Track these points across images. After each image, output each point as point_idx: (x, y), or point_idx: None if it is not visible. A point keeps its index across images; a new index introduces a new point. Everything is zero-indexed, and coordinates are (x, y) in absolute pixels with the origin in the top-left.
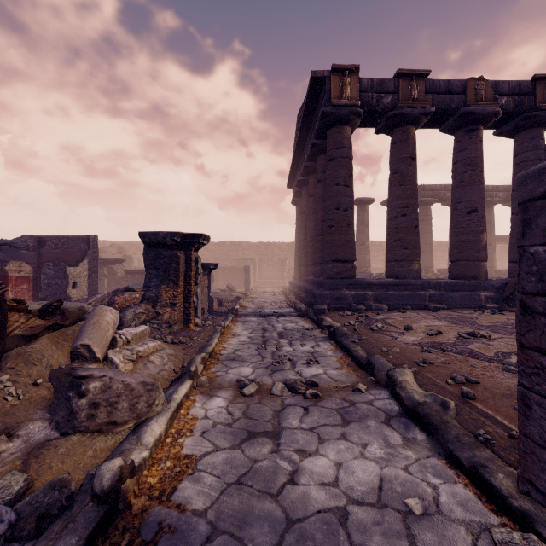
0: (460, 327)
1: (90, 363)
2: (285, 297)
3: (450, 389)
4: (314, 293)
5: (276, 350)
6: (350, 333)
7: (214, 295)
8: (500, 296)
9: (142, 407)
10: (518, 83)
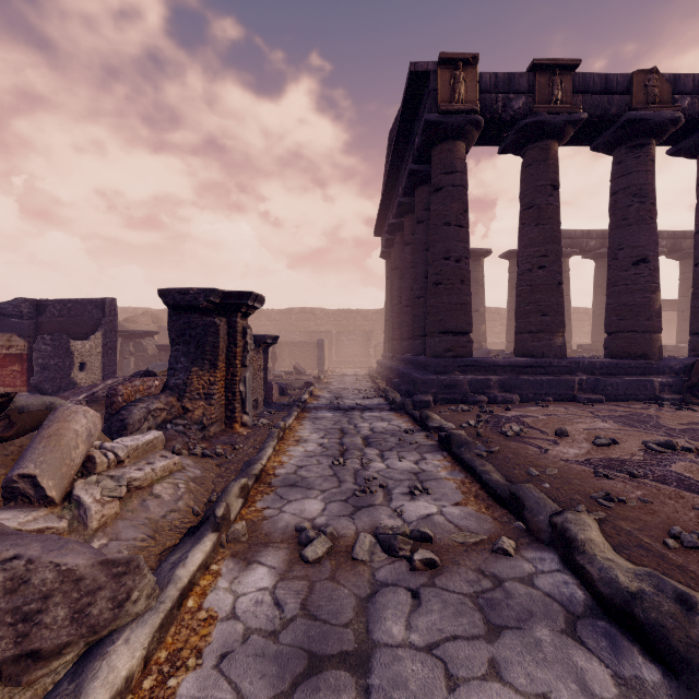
0: (640, 431)
1: (36, 508)
2: (372, 382)
3: (678, 560)
4: (413, 377)
5: (361, 467)
6: (472, 442)
7: (276, 379)
8: (682, 383)
9: (103, 610)
10: None
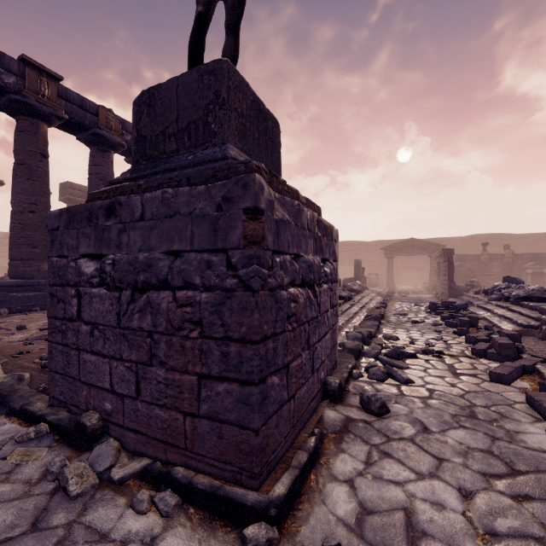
0: None
1: None
2: None
3: (35, 366)
4: None
5: None
6: None
7: None
8: None
9: None
10: None
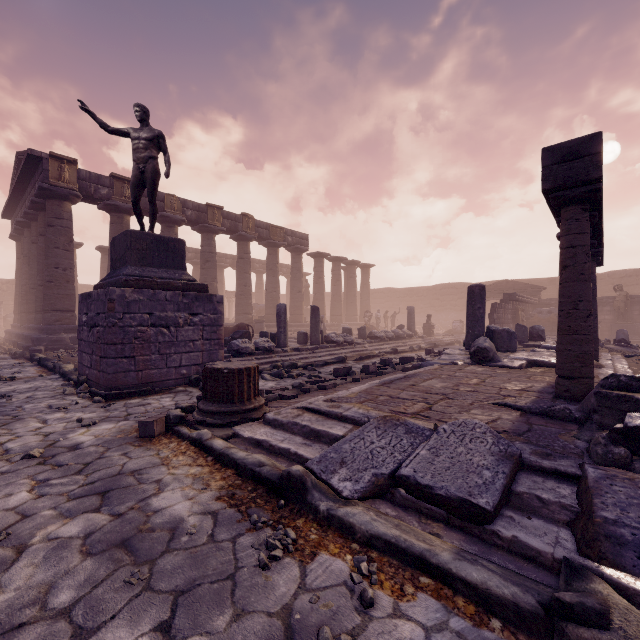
0: None
1: None
2: None
3: None
4: (32, 338)
5: None
6: (53, 359)
7: None
8: None
9: None
10: (198, 204)
